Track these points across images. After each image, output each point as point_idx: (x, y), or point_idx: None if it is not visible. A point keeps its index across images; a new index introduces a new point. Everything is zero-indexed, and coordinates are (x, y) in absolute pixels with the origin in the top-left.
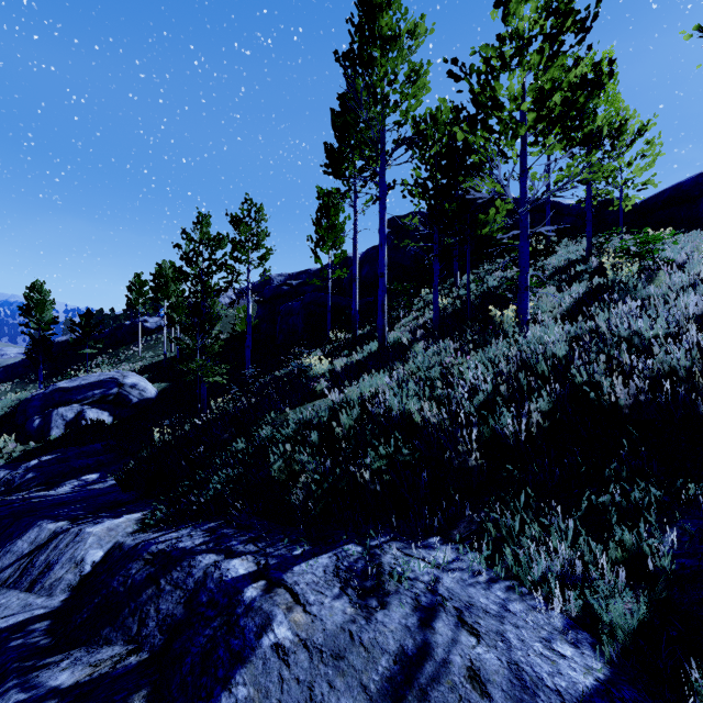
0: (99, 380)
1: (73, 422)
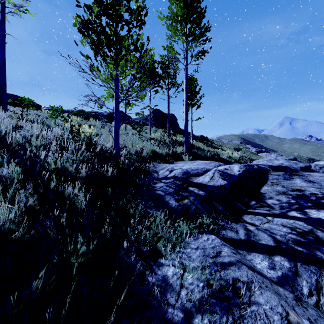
0: None
1: None
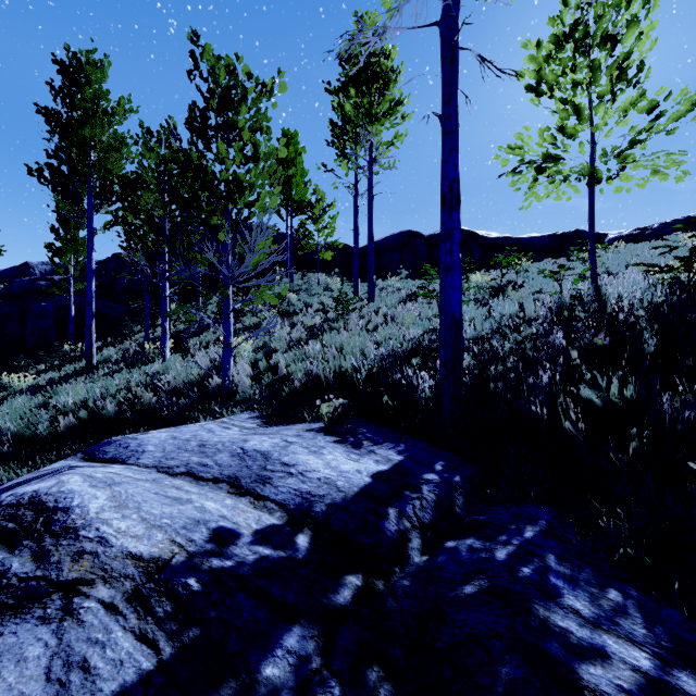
0: None
1: None
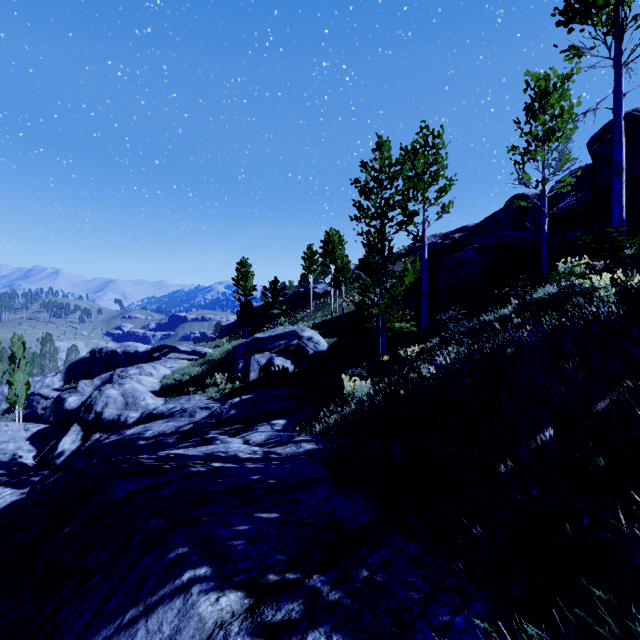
0: (283, 332)
1: (264, 367)
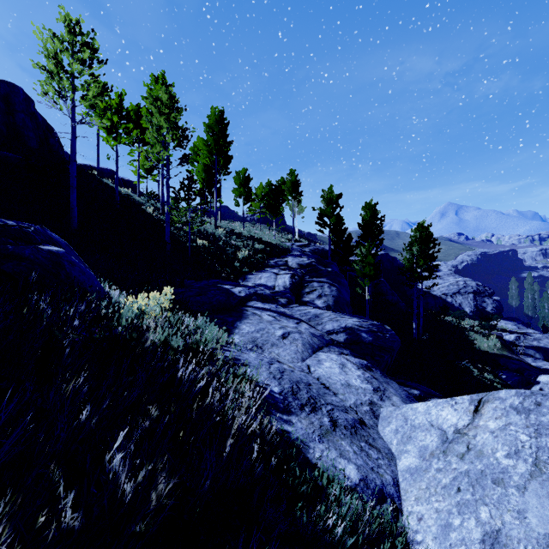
0: None
1: None
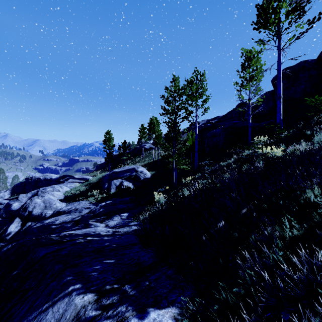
0: (128, 169)
1: (118, 186)
